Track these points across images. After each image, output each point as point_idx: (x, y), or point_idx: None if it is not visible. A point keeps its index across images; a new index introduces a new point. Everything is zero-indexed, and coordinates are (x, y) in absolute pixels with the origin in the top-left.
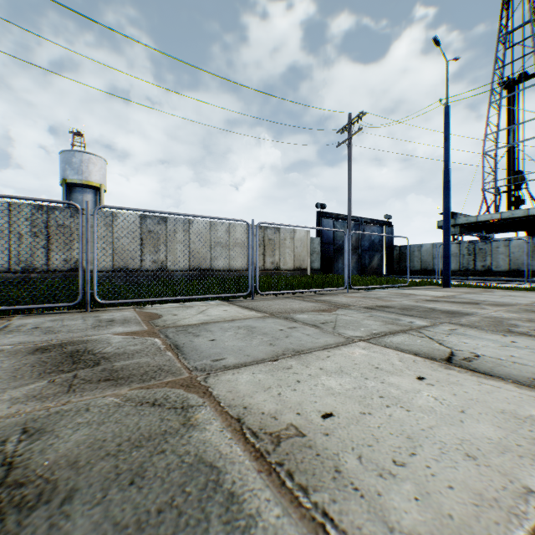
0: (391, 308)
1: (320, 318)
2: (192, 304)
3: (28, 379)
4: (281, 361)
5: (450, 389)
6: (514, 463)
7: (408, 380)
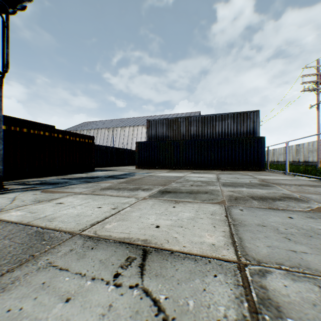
0: (256, 185)
1: (246, 179)
2: (301, 178)
3: (225, 173)
4: (215, 175)
5: (196, 176)
6: (189, 175)
7: (201, 175)
